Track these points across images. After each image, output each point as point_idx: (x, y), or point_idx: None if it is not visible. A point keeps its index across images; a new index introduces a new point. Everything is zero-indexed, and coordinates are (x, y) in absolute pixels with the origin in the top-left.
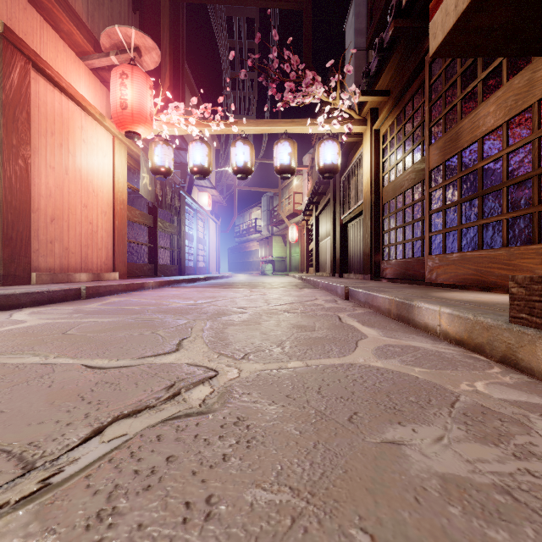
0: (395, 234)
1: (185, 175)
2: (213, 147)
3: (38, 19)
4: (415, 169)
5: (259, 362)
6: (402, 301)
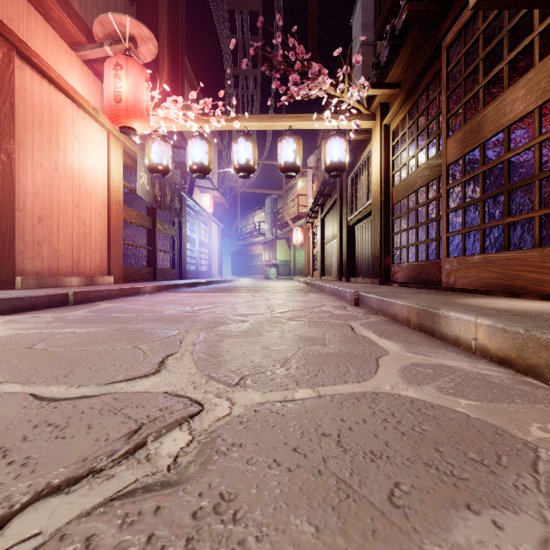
0: (407, 235)
1: (186, 175)
2: (216, 148)
3: (25, 4)
4: (429, 165)
5: (258, 391)
6: (425, 308)
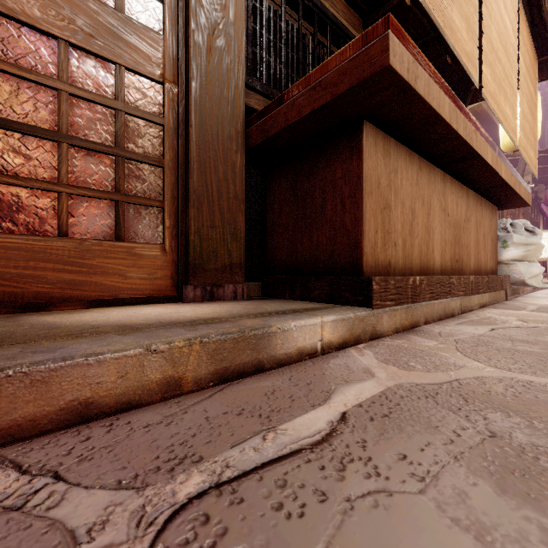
0: None
1: None
2: None
3: None
4: None
5: None
6: (238, 335)
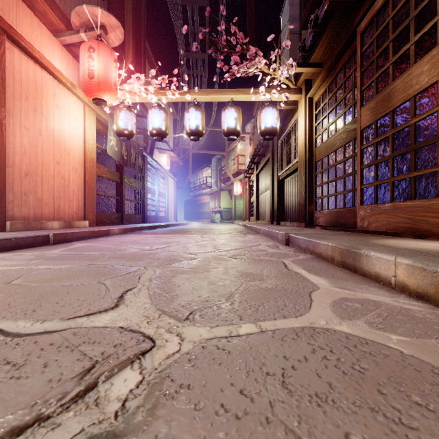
0: (328, 187)
1: (147, 139)
2: (172, 117)
3: None
4: (346, 130)
5: (205, 326)
6: (347, 248)
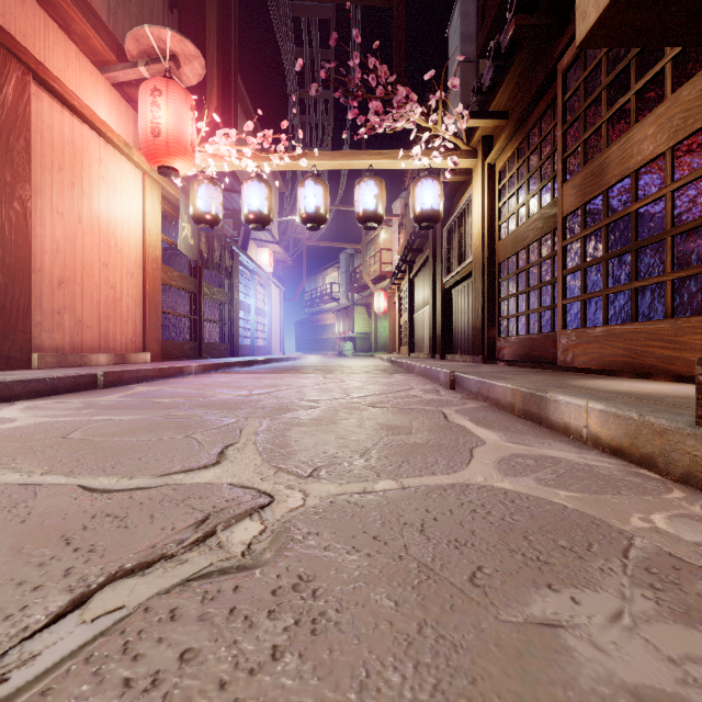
0: (516, 302)
1: (239, 226)
2: (276, 190)
3: (41, 15)
4: (543, 216)
5: (334, 482)
6: (531, 392)
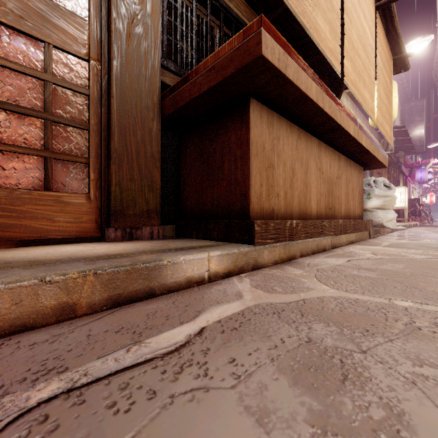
0: None
1: None
2: None
3: None
4: None
5: None
6: (130, 267)
